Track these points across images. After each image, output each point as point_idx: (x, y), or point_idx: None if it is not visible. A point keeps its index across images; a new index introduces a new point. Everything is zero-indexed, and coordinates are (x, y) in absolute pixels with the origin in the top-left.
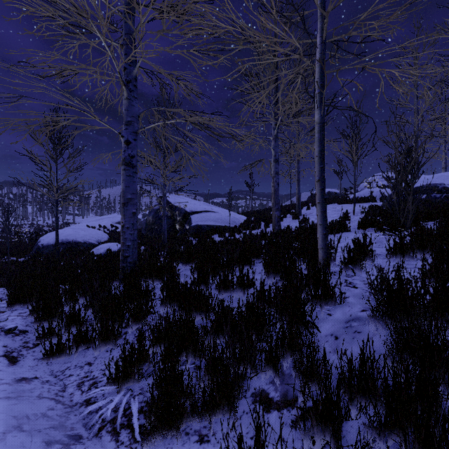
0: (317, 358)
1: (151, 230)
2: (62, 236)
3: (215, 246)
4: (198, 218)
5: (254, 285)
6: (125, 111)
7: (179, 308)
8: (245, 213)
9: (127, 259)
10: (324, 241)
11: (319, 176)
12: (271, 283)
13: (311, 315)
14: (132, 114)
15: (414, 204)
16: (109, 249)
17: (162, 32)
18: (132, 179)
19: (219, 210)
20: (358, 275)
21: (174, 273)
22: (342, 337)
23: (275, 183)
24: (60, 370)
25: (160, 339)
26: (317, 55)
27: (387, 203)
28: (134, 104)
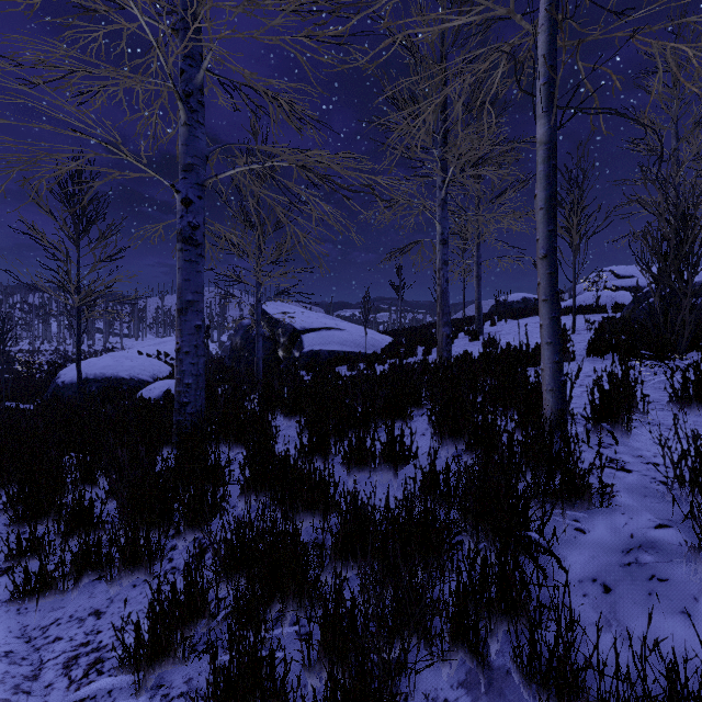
0: (578, 649)
1: (239, 359)
2: (95, 368)
3: (342, 385)
4: (315, 339)
5: (416, 462)
6: (182, 146)
7: (274, 501)
8: (391, 332)
9: (185, 408)
10: (556, 377)
11: (546, 248)
12: (447, 455)
13: (542, 532)
14: (194, 151)
15: (695, 311)
16: (168, 390)
17: (246, 2)
18: (194, 268)
19: (348, 327)
20: (622, 443)
21: (267, 435)
22: (620, 587)
23: (442, 279)
24: (41, 626)
25: (230, 572)
26: (542, 10)
27: (629, 314)
28: (198, 135)
